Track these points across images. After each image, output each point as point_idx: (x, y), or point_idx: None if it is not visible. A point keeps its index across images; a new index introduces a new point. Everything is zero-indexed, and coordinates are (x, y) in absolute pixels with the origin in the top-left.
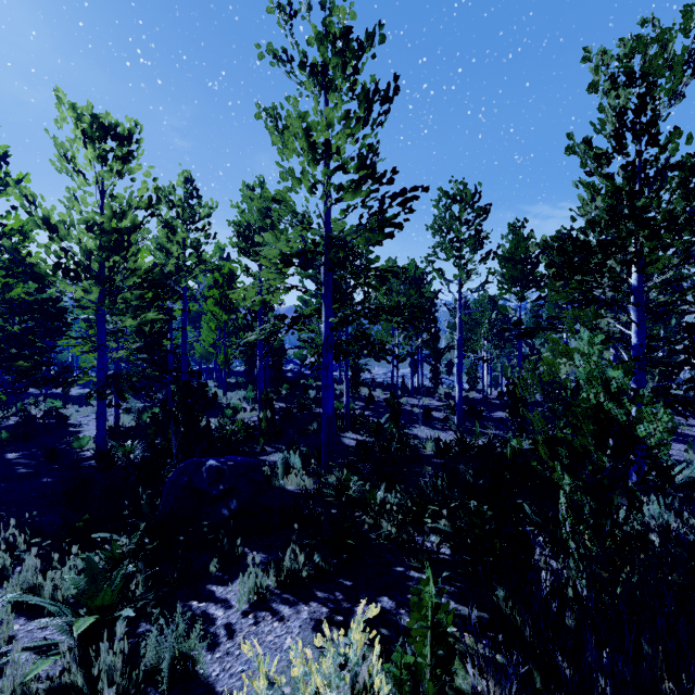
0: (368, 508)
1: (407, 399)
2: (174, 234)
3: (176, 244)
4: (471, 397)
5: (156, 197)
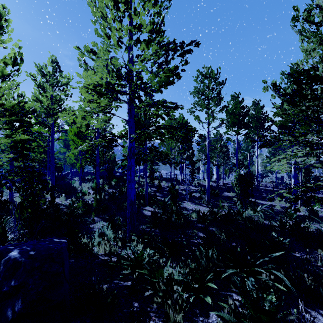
0: (157, 285)
1: (179, 186)
2: (44, 91)
3: (45, 98)
4: (211, 185)
5: (20, 58)
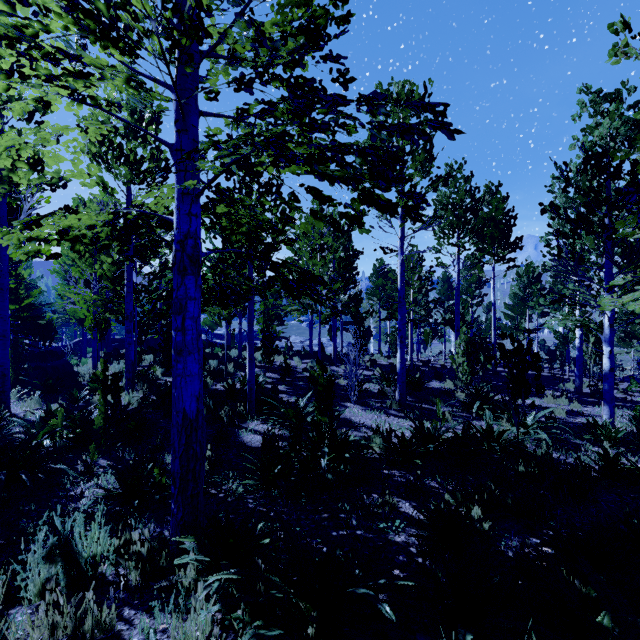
0: None
1: (330, 368)
2: None
3: None
4: None
5: None
